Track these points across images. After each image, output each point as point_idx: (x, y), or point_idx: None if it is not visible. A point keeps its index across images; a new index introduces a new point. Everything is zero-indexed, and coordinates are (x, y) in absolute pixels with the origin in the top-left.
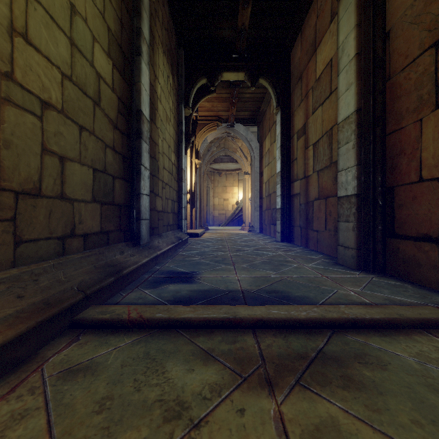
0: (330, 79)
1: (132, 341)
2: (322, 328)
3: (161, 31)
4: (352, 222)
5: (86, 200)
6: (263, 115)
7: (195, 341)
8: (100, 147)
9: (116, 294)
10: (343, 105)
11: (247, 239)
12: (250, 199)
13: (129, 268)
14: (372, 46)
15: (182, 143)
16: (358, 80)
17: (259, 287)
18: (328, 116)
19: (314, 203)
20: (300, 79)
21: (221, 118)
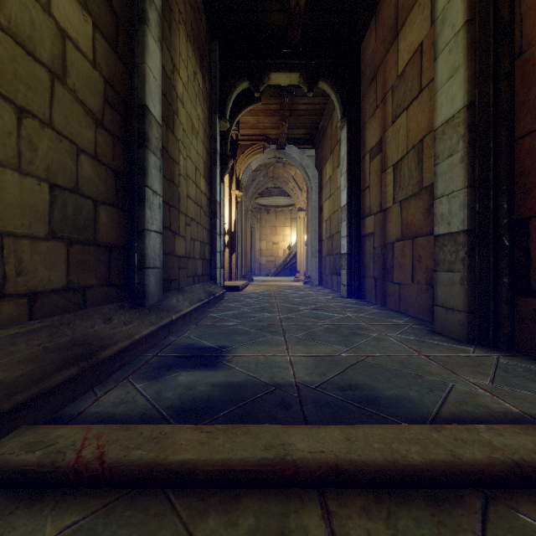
0: (419, 72)
1: (58, 534)
2: (459, 486)
3: (184, 6)
4: (459, 272)
5: (35, 236)
6: (322, 134)
7: (196, 531)
8: (66, 150)
9: (86, 393)
10: (444, 102)
11: (303, 294)
12: (305, 243)
13: (115, 346)
14: (492, 7)
15: (216, 165)
16: (469, 60)
17: (325, 378)
18: (417, 124)
19: (395, 245)
20: (374, 78)
21: (268, 138)
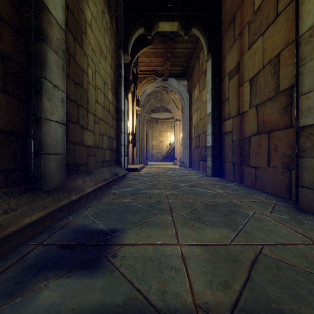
0: (275, 2)
1: None
2: None
3: None
4: None
5: None
6: (192, 69)
7: None
8: None
9: None
10: (311, 8)
11: (181, 174)
12: (180, 140)
13: None
14: None
15: (121, 85)
16: None
17: (232, 295)
18: (273, 43)
19: (251, 139)
20: (232, 21)
21: (157, 72)
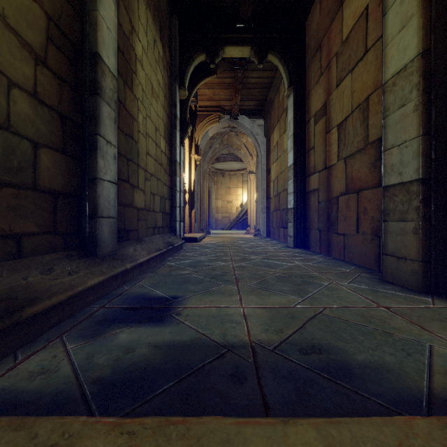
0: (364, 34)
1: None
2: None
3: None
4: (412, 221)
5: None
6: (270, 105)
7: None
8: None
9: (4, 358)
10: (394, 54)
11: (254, 245)
12: (255, 201)
13: (49, 300)
14: None
15: (176, 129)
16: (424, 7)
17: (283, 336)
18: (362, 84)
19: (339, 199)
20: (318, 49)
21: (223, 109)
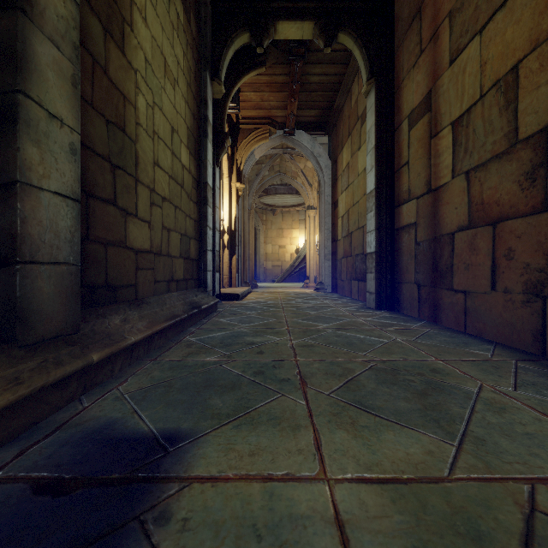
0: None
1: None
2: None
3: None
4: None
5: None
6: (338, 115)
7: None
8: None
9: None
10: None
11: (318, 304)
12: (316, 244)
13: None
14: None
15: (207, 138)
16: None
17: None
18: (504, 46)
19: (456, 237)
20: (416, 16)
21: (274, 121)
